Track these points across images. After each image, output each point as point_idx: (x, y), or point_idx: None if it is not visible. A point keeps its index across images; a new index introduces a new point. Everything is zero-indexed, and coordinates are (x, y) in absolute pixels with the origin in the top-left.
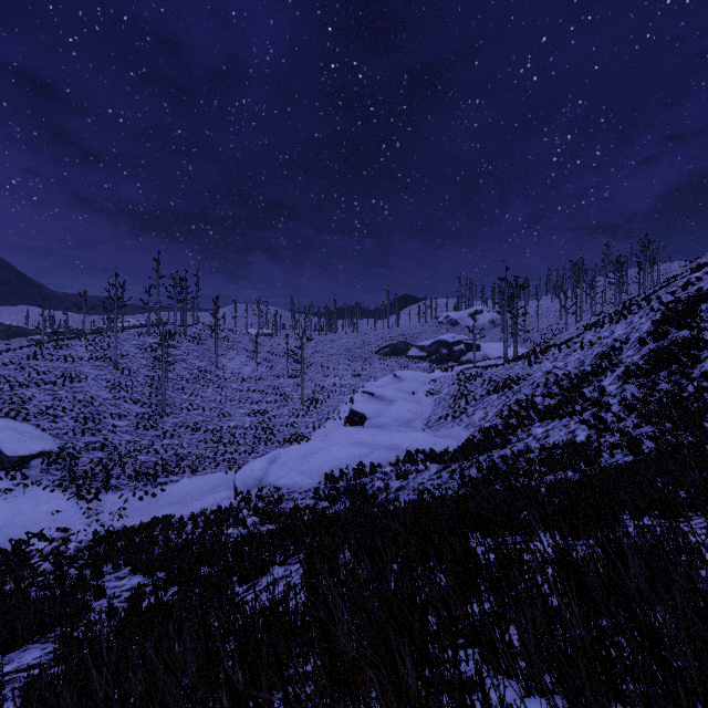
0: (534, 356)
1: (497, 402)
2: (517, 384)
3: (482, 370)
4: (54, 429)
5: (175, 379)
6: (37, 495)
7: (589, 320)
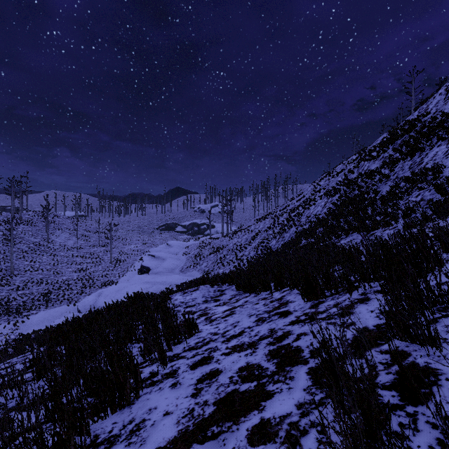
0: (232, 235)
1: (213, 258)
2: (222, 249)
3: (212, 241)
4: None
5: (17, 252)
6: None
7: (260, 216)
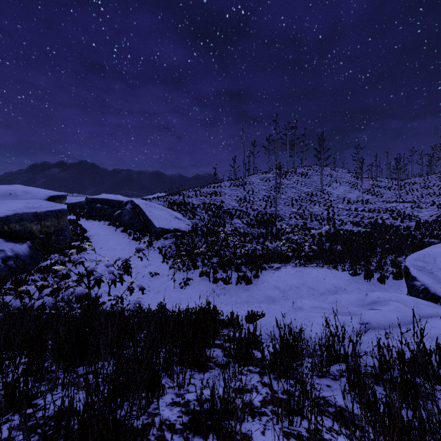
0: None
1: None
2: None
3: None
4: (194, 219)
5: (286, 199)
6: (155, 257)
7: None
